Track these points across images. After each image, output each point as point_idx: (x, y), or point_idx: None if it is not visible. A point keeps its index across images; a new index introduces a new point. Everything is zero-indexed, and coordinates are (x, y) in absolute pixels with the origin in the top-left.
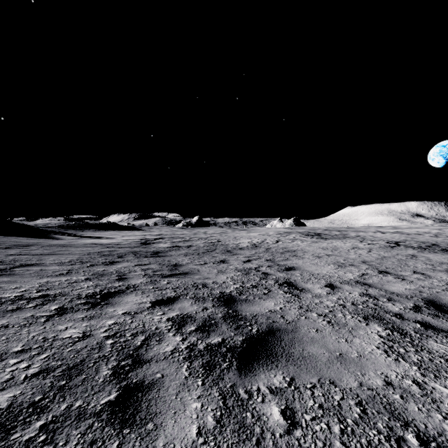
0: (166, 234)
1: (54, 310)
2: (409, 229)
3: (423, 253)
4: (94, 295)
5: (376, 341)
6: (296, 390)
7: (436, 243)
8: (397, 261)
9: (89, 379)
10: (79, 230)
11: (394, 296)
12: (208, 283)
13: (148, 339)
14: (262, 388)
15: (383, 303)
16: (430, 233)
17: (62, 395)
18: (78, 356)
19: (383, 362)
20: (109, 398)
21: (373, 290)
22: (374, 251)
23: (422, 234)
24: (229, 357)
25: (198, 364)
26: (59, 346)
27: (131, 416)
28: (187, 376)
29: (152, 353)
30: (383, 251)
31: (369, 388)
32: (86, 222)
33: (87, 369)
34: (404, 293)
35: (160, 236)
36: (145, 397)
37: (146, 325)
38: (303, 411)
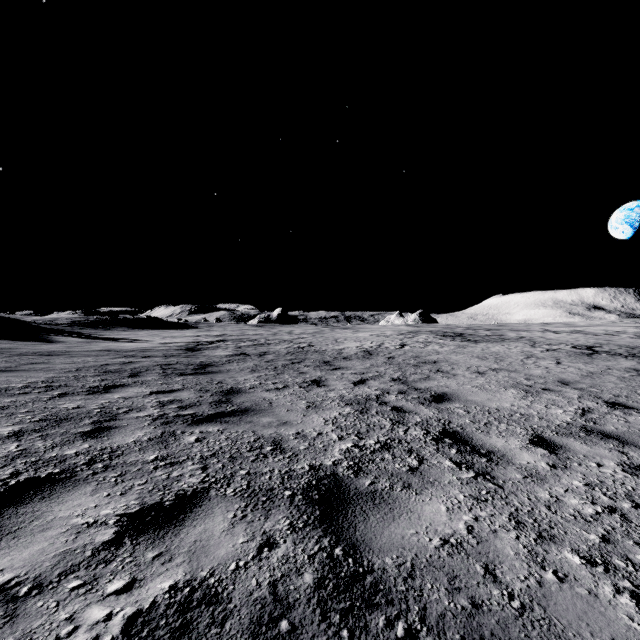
0: (232, 334)
1: None
2: (591, 328)
3: None
4: None
5: None
6: None
7: None
8: (620, 381)
9: None
10: (102, 329)
11: None
12: (287, 439)
13: None
14: None
15: None
16: (627, 333)
17: None
18: None
19: None
20: None
21: (637, 452)
22: (565, 362)
23: (615, 334)
24: None
25: None
26: None
27: None
28: None
29: None
30: (582, 362)
31: None
32: (114, 317)
33: None
34: None
35: (221, 337)
36: None
37: None
38: None
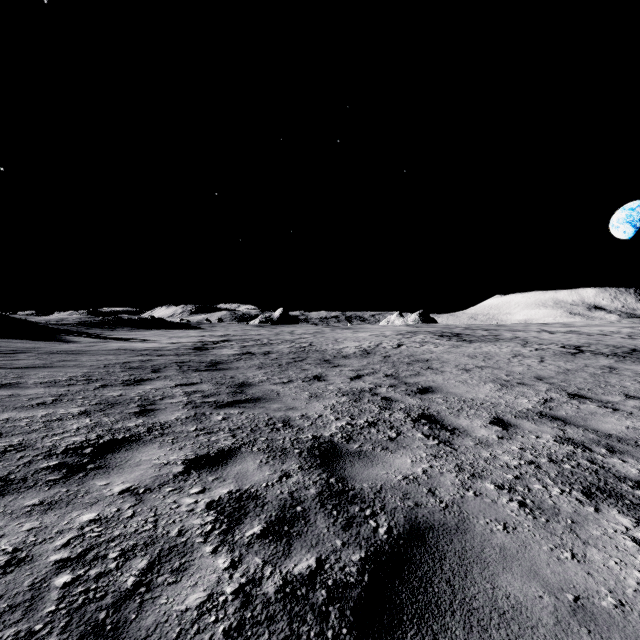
0: (235, 334)
1: None
2: (587, 328)
3: (624, 363)
4: (82, 446)
5: (636, 558)
6: None
7: (636, 348)
8: (590, 377)
9: None
10: (108, 329)
11: (615, 442)
12: (294, 419)
13: (153, 566)
14: None
15: (603, 458)
16: (621, 333)
17: None
18: None
19: None
20: None
21: (574, 430)
22: (548, 361)
23: (609, 334)
24: (333, 622)
25: None
26: None
27: None
28: None
29: (151, 618)
30: (563, 361)
31: None
32: (119, 318)
33: None
34: (630, 436)
35: (225, 337)
36: None
37: (161, 522)
38: None
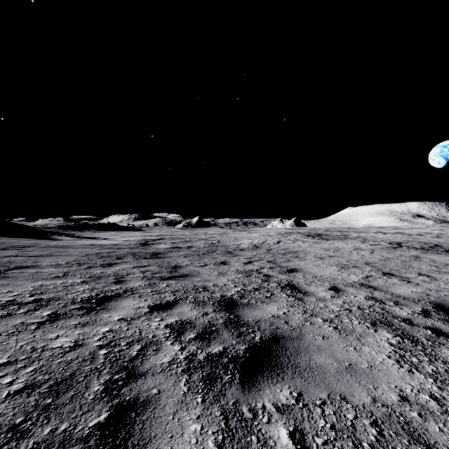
0: (167, 234)
1: (46, 316)
2: (410, 230)
3: (426, 254)
4: (90, 299)
5: (387, 350)
6: (305, 408)
7: (439, 244)
8: (400, 262)
9: (78, 396)
10: (78, 231)
11: (401, 299)
12: (209, 286)
13: (144, 348)
14: (267, 405)
15: (390, 307)
16: (432, 234)
17: (47, 417)
18: (68, 369)
19: (396, 373)
20: (99, 419)
21: (378, 293)
22: (376, 252)
23: (424, 234)
24: (231, 369)
25: (198, 377)
26: (48, 358)
27: (123, 442)
28: (185, 392)
29: (148, 365)
30: (386, 252)
31: (383, 404)
32: (86, 223)
33: (76, 385)
34: (411, 296)
35: (160, 236)
36: (138, 417)
37: (143, 332)
38: (314, 434)
